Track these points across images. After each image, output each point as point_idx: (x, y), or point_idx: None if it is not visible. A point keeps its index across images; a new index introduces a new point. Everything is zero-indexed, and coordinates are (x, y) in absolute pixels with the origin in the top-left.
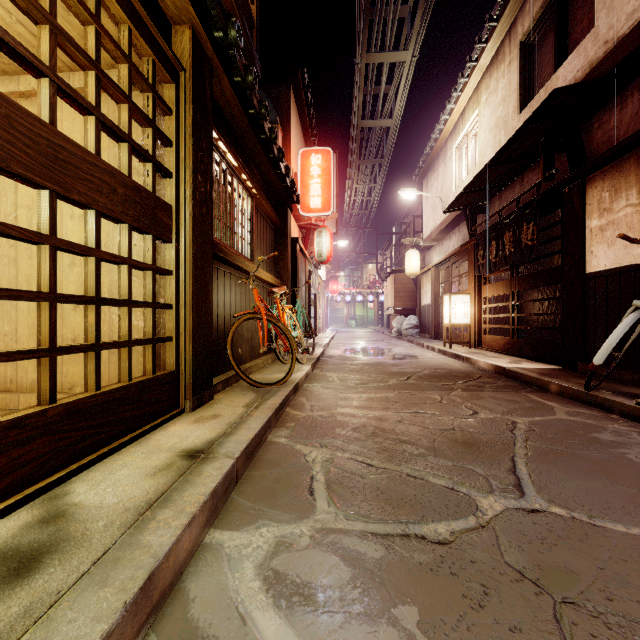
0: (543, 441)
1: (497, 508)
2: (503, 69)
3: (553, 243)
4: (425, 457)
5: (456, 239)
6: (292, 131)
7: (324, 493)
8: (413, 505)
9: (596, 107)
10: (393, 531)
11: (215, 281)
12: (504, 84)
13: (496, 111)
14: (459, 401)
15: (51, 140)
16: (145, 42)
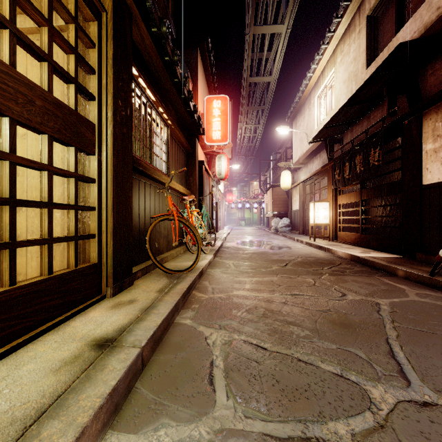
0: (407, 322)
1: (389, 400)
2: (354, 36)
3: (389, 165)
4: (311, 339)
5: (318, 162)
6: (199, 83)
7: (223, 382)
8: (308, 397)
9: (429, 59)
10: (293, 433)
11: (137, 190)
12: (355, 47)
13: (348, 68)
14: (329, 284)
15: None
16: None
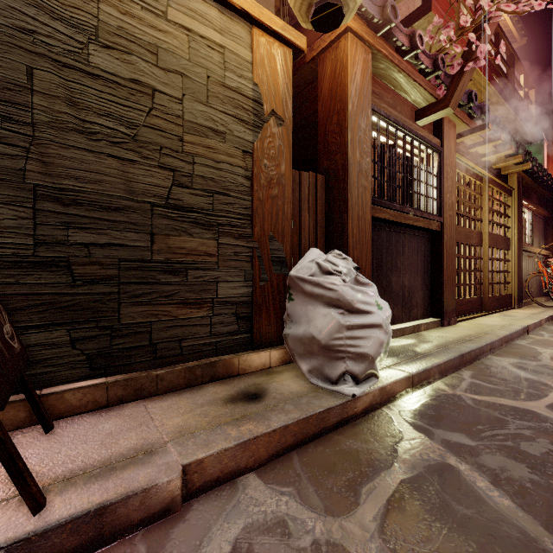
0: None
1: None
2: None
3: None
4: None
5: None
6: None
7: None
8: None
9: None
10: None
11: None
12: None
13: None
14: None
15: (496, 237)
16: (506, 193)
